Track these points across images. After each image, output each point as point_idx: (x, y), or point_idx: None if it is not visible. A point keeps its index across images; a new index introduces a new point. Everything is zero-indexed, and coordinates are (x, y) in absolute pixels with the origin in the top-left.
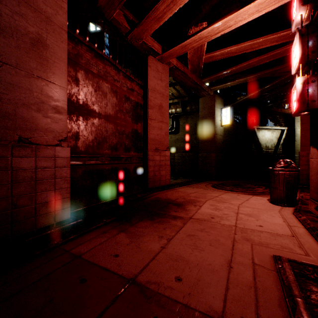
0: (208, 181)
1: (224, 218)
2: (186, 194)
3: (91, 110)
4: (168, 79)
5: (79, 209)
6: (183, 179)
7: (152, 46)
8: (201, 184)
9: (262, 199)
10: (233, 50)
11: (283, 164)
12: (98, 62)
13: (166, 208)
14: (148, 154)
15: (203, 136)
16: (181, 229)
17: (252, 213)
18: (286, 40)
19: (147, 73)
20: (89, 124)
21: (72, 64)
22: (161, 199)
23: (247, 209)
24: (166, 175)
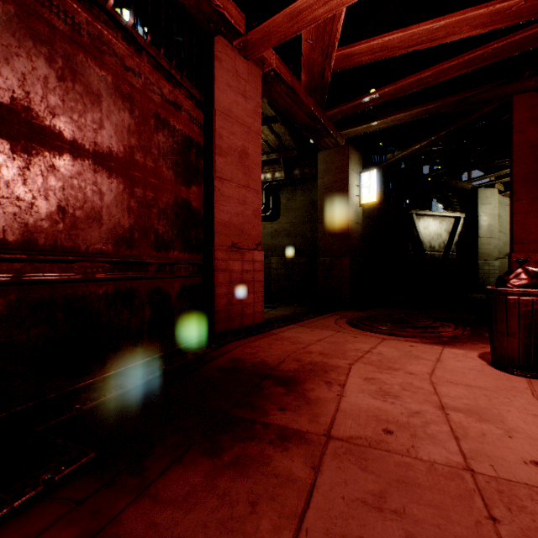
0: (338, 311)
1: (421, 431)
2: (301, 347)
3: (46, 128)
4: (260, 97)
5: None
6: (287, 308)
7: (224, 9)
8: (327, 319)
9: (468, 356)
10: (396, 41)
11: (529, 278)
12: (70, 2)
13: (257, 398)
14: (215, 256)
15: (327, 224)
16: (309, 506)
17: (480, 407)
18: (502, 24)
19: (213, 74)
20: (36, 167)
21: None
22: (243, 364)
23: (457, 391)
24: (256, 303)
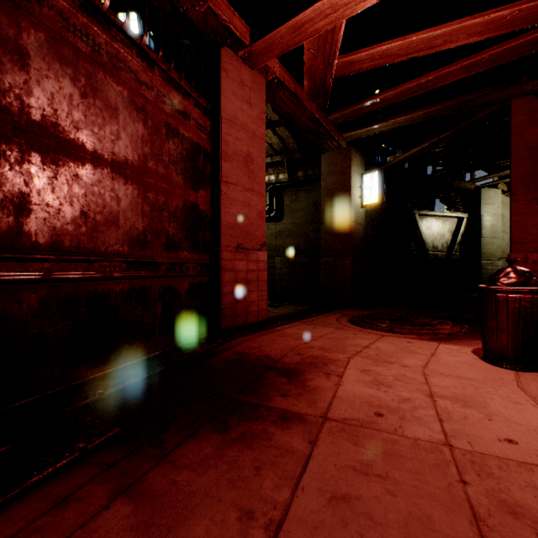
0: (340, 309)
1: (409, 414)
2: (303, 342)
3: (71, 141)
4: (264, 104)
5: (29, 401)
6: (291, 307)
7: (230, 22)
8: (329, 317)
9: (462, 351)
10: (395, 49)
11: (517, 277)
12: (91, 26)
13: (261, 386)
14: (221, 256)
15: (329, 225)
16: (305, 470)
17: (466, 395)
18: (497, 32)
19: (220, 83)
20: (63, 176)
21: (3, 6)
22: (248, 357)
23: (447, 381)
24: (260, 301)
